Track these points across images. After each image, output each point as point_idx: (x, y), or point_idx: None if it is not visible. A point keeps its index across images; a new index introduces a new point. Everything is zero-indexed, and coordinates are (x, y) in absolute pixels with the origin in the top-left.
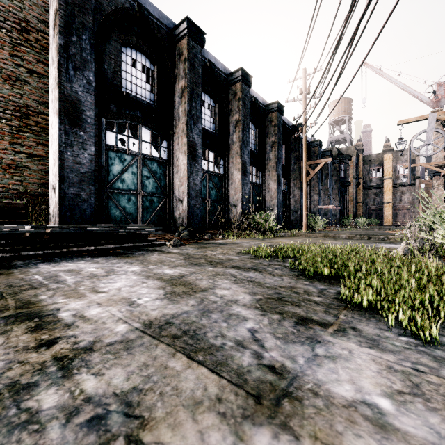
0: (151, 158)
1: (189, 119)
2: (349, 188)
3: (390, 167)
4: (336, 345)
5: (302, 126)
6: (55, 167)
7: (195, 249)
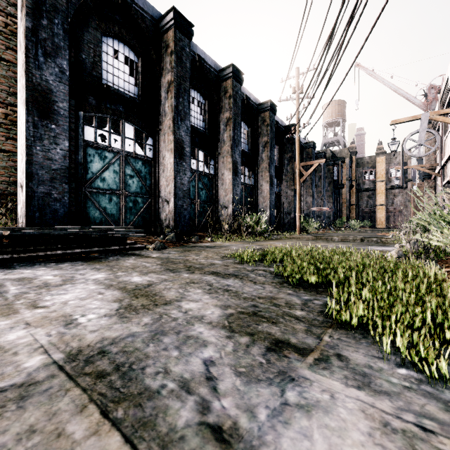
0: (135, 155)
1: (176, 115)
2: (342, 190)
3: (383, 170)
4: (314, 385)
5: (294, 126)
6: (23, 163)
7: (177, 253)
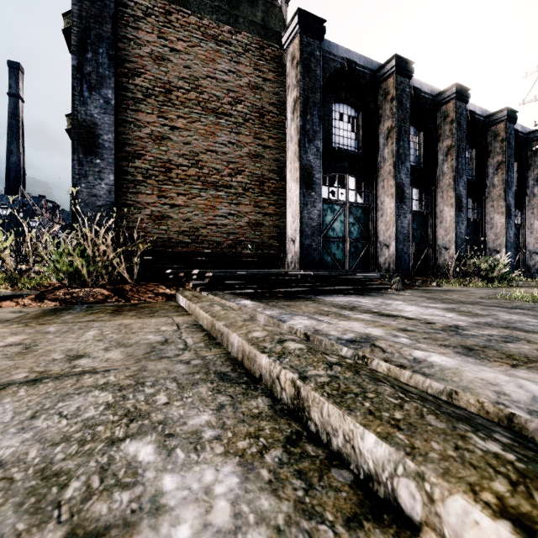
0: (356, 205)
1: (396, 160)
2: None
3: None
4: None
5: None
6: (295, 224)
7: (424, 294)
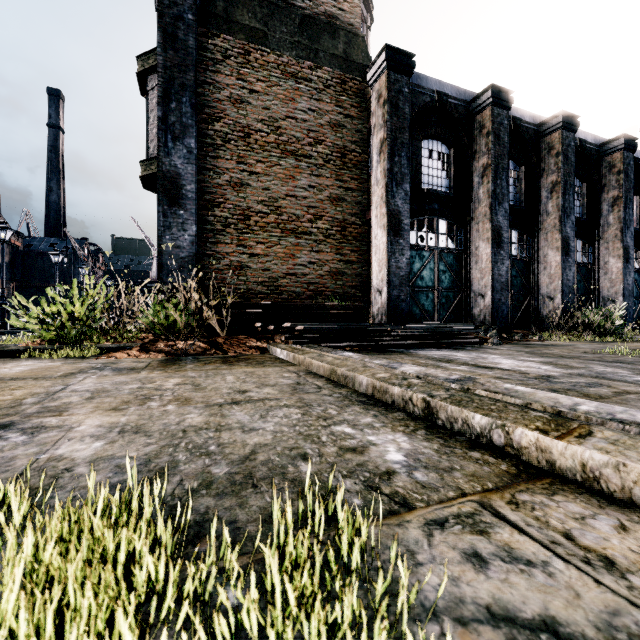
0: (447, 250)
1: (493, 200)
2: None
3: None
4: None
5: None
6: (382, 274)
7: (523, 348)
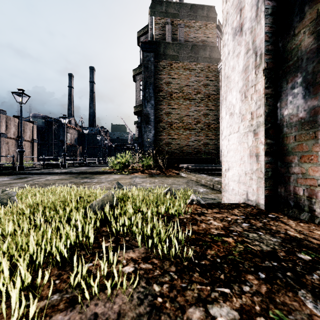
0: None
1: None
2: None
3: None
4: None
5: None
6: None
7: None
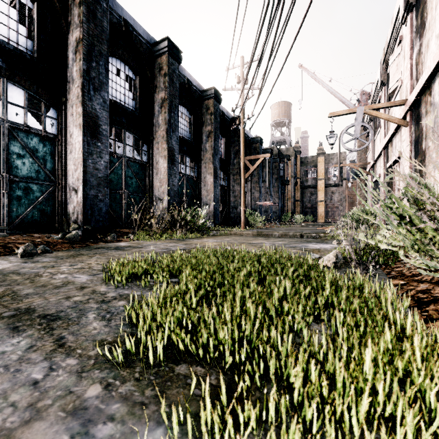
0: (25, 128)
1: (86, 82)
2: (288, 186)
3: (323, 169)
4: None
5: (238, 116)
6: None
7: (48, 261)
